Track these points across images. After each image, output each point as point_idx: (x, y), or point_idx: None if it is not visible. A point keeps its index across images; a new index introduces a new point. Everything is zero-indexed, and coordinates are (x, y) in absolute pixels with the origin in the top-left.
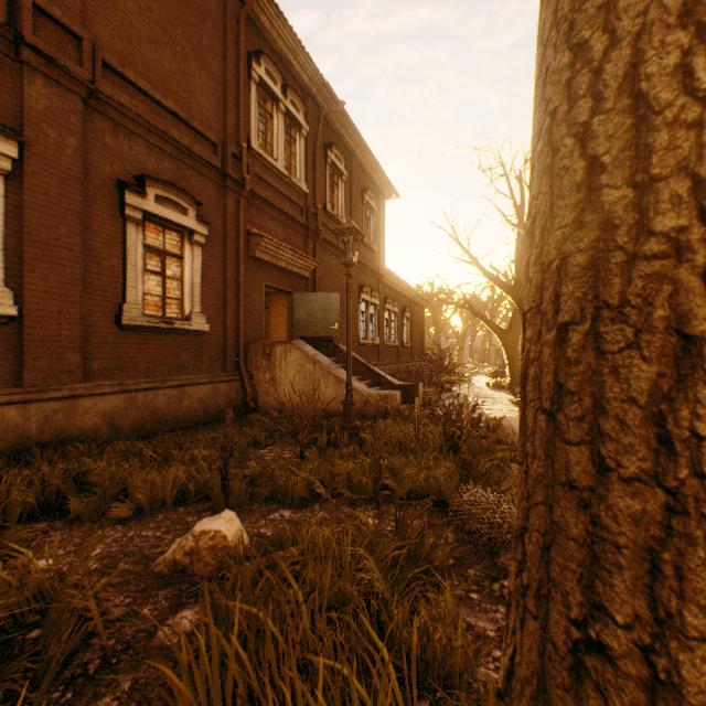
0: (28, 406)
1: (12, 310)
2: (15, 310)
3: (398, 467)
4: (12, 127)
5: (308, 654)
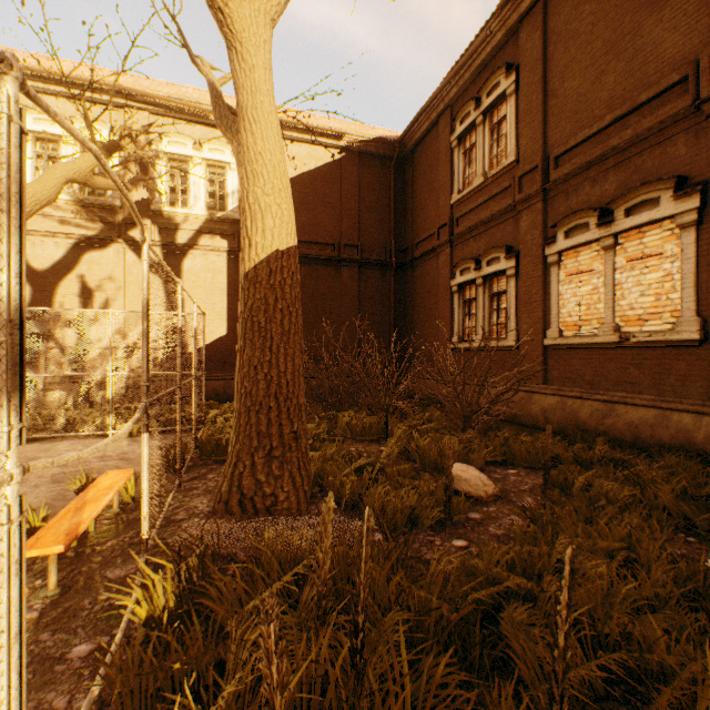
0: (700, 417)
1: (694, 335)
2: (696, 335)
3: (548, 587)
4: (704, 178)
5: (362, 462)
